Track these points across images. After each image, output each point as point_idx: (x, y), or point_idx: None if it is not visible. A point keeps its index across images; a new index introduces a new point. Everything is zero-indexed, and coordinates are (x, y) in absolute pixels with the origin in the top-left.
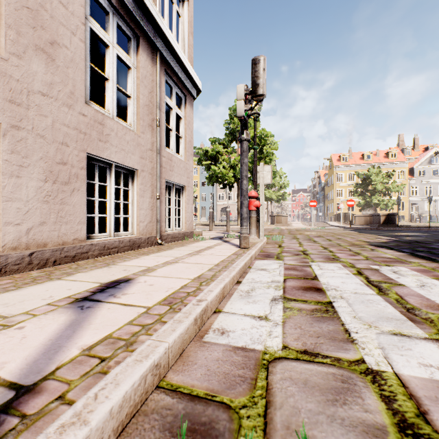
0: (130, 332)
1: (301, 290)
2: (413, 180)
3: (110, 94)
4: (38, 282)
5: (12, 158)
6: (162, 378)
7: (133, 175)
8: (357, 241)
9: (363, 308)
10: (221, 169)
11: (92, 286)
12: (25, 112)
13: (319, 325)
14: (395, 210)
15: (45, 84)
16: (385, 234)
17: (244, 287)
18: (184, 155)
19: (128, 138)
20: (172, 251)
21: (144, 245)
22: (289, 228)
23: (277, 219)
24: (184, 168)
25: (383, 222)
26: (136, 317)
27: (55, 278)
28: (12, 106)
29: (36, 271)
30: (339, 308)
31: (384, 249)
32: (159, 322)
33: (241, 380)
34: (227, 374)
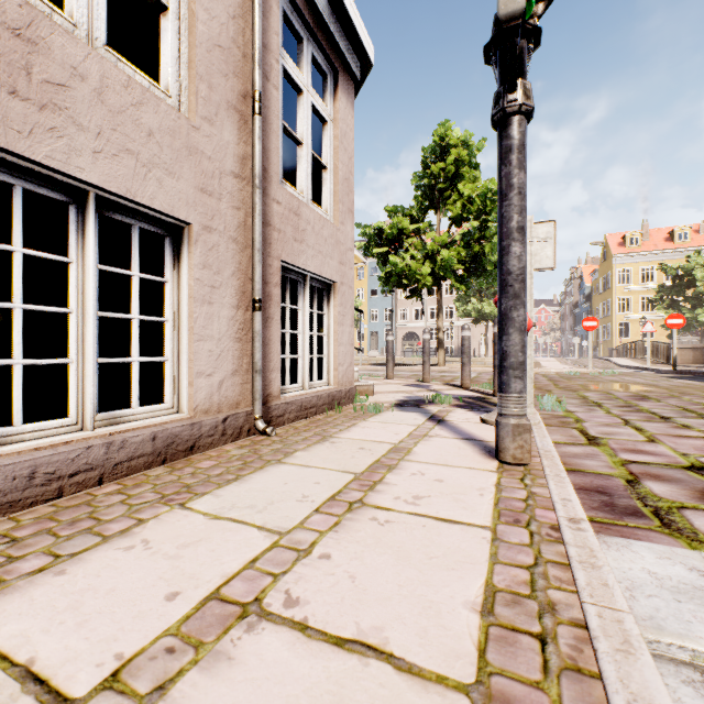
0: None
1: None
2: None
3: None
4: None
5: None
6: None
7: (178, 242)
8: None
9: None
10: (407, 261)
11: None
12: None
13: None
14: None
15: None
16: None
17: None
18: (333, 210)
19: (152, 122)
20: (282, 473)
21: (210, 441)
22: (541, 372)
23: None
24: (331, 239)
25: None
26: None
27: None
28: None
29: None
30: None
31: None
32: None
33: None
34: None
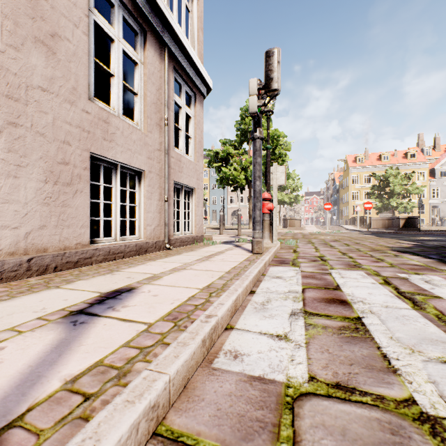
0: (125, 357)
1: (323, 302)
2: (434, 182)
3: (115, 91)
4: (34, 290)
5: (8, 157)
6: (160, 421)
7: (140, 177)
8: (377, 245)
9: (400, 326)
10: (232, 171)
11: (91, 296)
12: (24, 108)
13: (350, 348)
14: (414, 213)
15: (45, 79)
16: (407, 238)
17: (258, 297)
18: (194, 156)
19: (135, 138)
20: (180, 256)
21: (151, 249)
22: (302, 232)
23: (290, 223)
24: (193, 169)
25: (402, 226)
26: (135, 337)
27: (53, 287)
28: (8, 102)
29: (35, 278)
30: (371, 326)
31: (409, 255)
32: (160, 343)
33: (260, 426)
34: (242, 417)
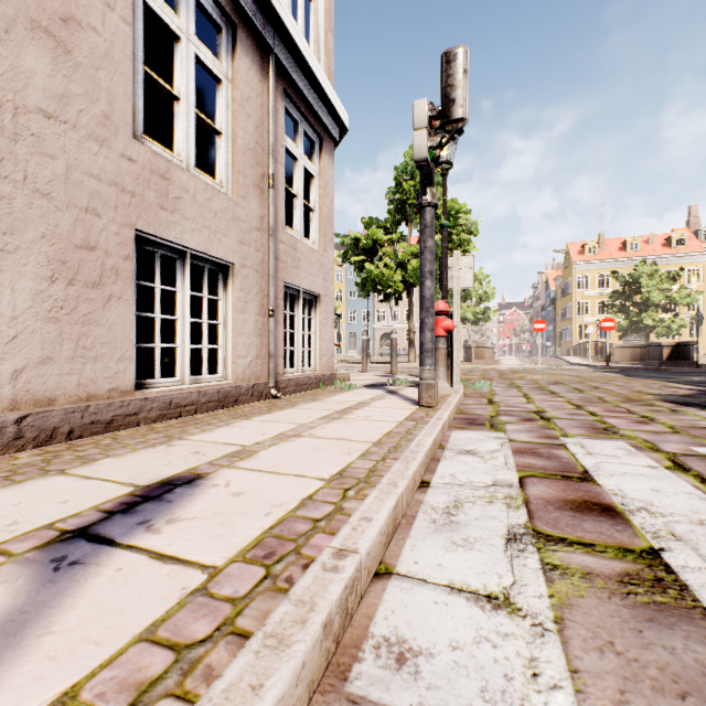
0: (135, 679)
1: (568, 510)
2: None
3: (182, 125)
4: (16, 479)
5: None
6: None
7: (226, 274)
8: (632, 392)
9: None
10: (381, 268)
11: (116, 494)
12: (9, 146)
13: (662, 640)
14: (683, 336)
15: (52, 96)
16: (679, 379)
17: (437, 497)
18: (319, 241)
19: (216, 207)
20: (294, 411)
21: (245, 398)
22: (497, 368)
23: (476, 353)
24: (318, 263)
25: (667, 358)
26: (173, 610)
27: (54, 471)
28: None
29: (31, 451)
30: (688, 573)
31: (697, 409)
32: (227, 632)
33: None
34: None
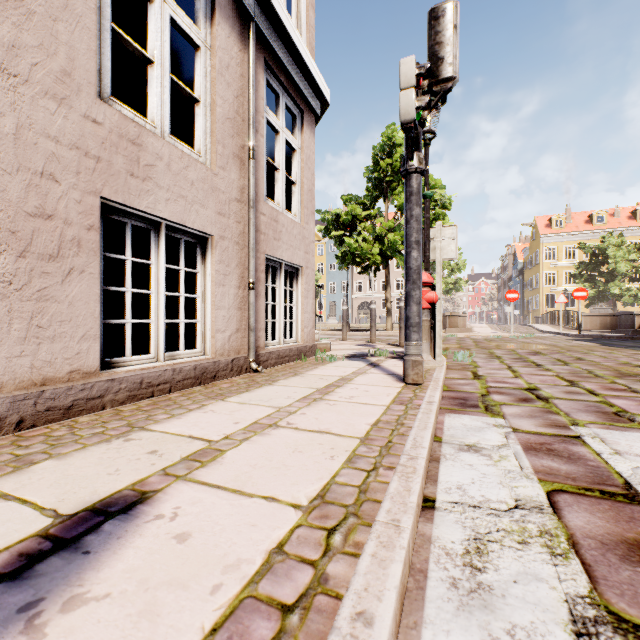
0: None
1: None
2: None
3: (155, 90)
4: None
5: None
6: None
7: (205, 247)
8: (620, 364)
9: None
10: (360, 242)
11: (23, 532)
12: None
13: None
14: None
15: None
16: None
17: (449, 529)
18: (300, 214)
19: (193, 176)
20: (273, 388)
21: (224, 373)
22: (471, 336)
23: (450, 321)
24: (299, 236)
25: (639, 326)
26: None
27: None
28: None
29: None
30: None
31: None
32: None
33: None
34: None
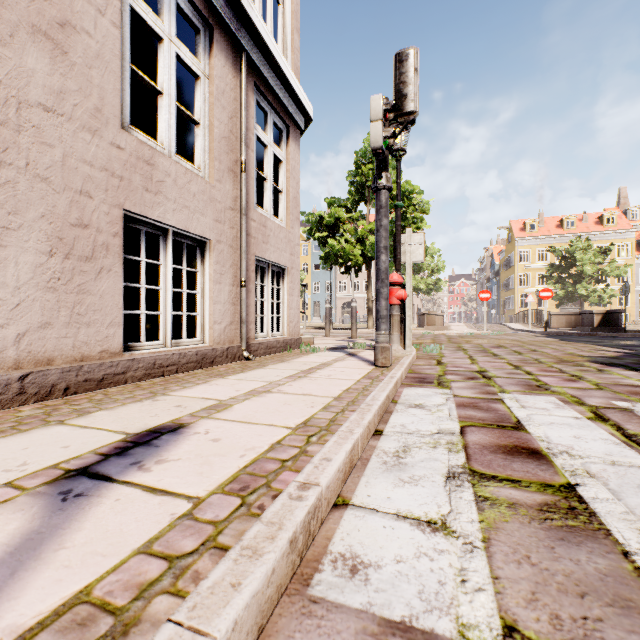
0: (137, 581)
1: (500, 454)
2: None
3: (164, 116)
4: (22, 429)
5: None
6: None
7: (203, 249)
8: (565, 354)
9: None
10: (342, 243)
11: (110, 440)
12: (14, 136)
13: (570, 554)
14: (613, 305)
15: (50, 92)
16: (608, 343)
17: (389, 443)
18: (286, 219)
19: (195, 189)
20: (264, 370)
21: (221, 360)
22: (447, 333)
23: (428, 320)
24: (285, 239)
25: (598, 324)
26: (165, 530)
27: (55, 422)
28: None
29: (33, 405)
30: (597, 503)
31: (620, 369)
32: (210, 547)
33: None
34: None
